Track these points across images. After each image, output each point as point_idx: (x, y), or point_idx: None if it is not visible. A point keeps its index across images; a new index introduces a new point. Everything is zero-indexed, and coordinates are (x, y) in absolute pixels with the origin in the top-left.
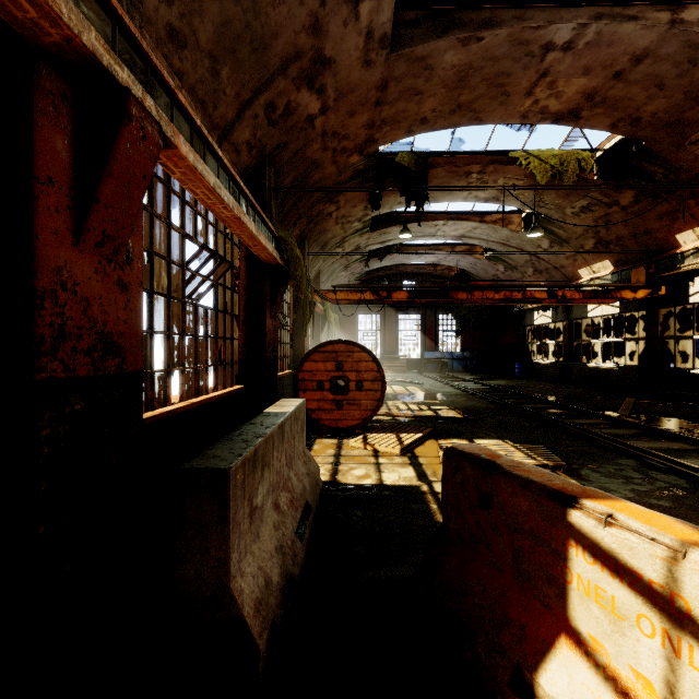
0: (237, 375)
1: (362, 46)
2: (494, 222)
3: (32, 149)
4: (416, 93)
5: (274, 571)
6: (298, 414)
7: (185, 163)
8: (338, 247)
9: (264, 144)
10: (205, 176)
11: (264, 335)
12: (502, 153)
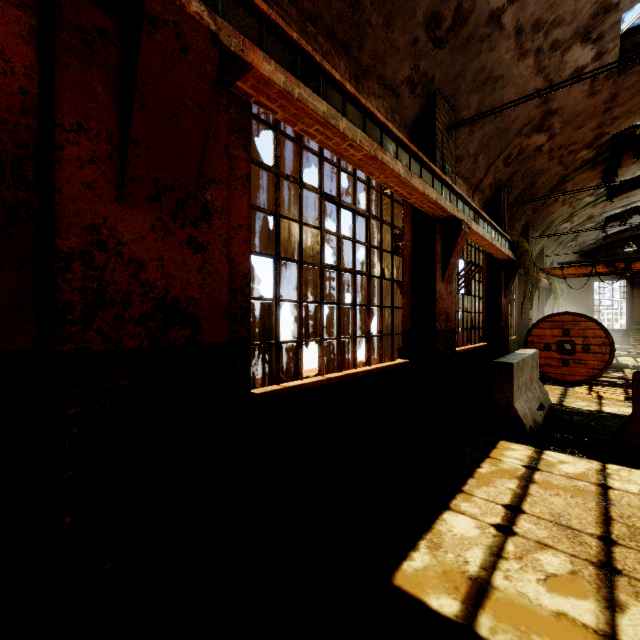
0: (480, 336)
1: (586, 88)
2: None
3: (435, 253)
4: None
5: (528, 413)
6: (534, 357)
7: (472, 231)
8: (564, 222)
9: (500, 179)
10: (479, 232)
11: (500, 310)
12: None
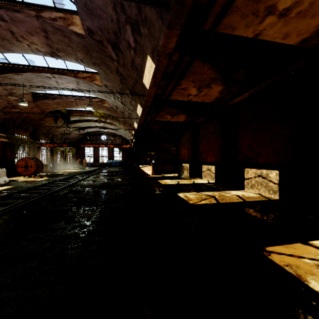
0: None
1: None
2: (108, 123)
3: None
4: (48, 105)
5: None
6: None
7: None
8: (58, 128)
9: (6, 118)
10: None
11: (7, 156)
12: (90, 111)
